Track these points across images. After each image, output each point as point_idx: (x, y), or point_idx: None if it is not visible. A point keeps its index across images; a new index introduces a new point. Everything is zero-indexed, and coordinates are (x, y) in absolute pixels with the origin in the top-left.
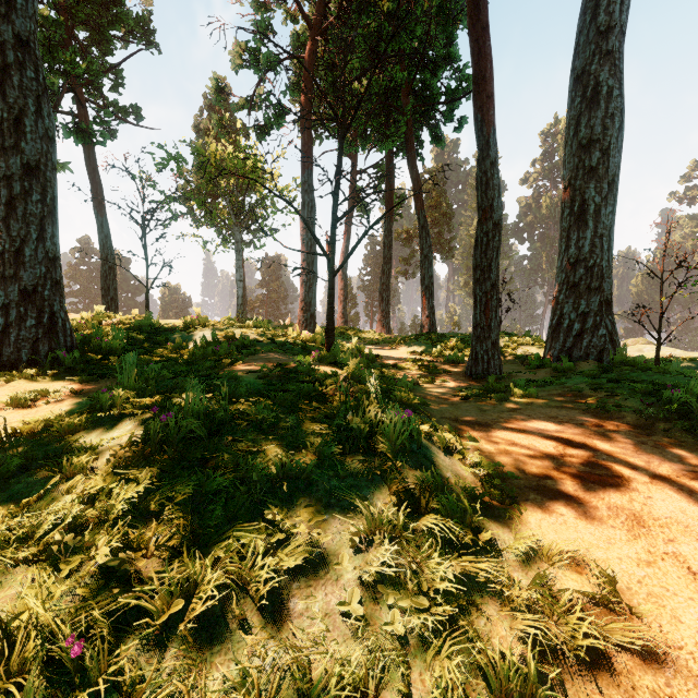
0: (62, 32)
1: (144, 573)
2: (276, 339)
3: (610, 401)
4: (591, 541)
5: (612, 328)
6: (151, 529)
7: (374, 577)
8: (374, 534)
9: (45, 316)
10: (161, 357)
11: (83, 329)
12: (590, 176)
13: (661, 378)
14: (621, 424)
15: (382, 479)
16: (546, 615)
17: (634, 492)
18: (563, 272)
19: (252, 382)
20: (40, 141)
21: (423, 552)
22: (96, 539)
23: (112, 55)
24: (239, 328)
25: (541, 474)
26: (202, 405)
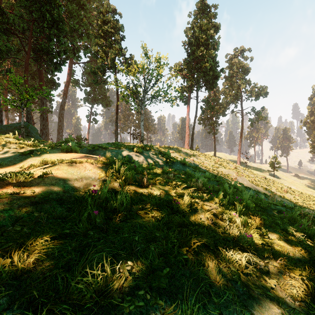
0: None
1: None
2: None
3: None
4: None
5: None
6: None
7: None
8: None
9: None
10: None
11: None
12: (60, 129)
13: None
14: None
15: None
16: None
17: None
18: (57, 139)
19: None
20: None
21: None
22: None
23: None
24: None
25: None
26: None
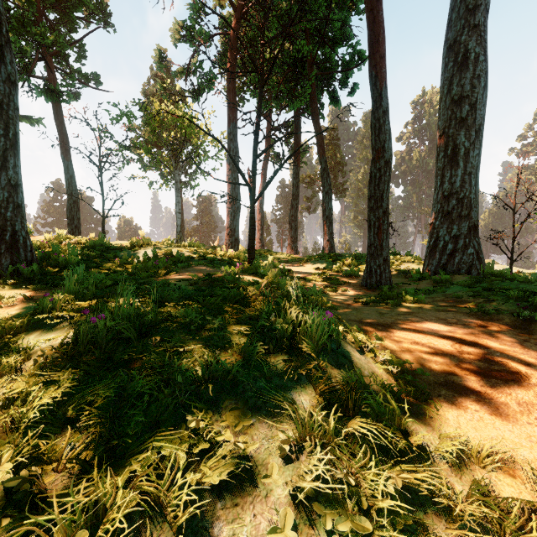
0: (34, 10)
1: (51, 491)
2: (207, 256)
3: (488, 306)
4: (513, 439)
5: (478, 248)
6: (66, 437)
7: (307, 493)
8: (304, 441)
9: (7, 234)
10: (110, 270)
11: (45, 248)
12: (461, 125)
13: (527, 287)
14: (502, 325)
15: (307, 379)
16: (496, 533)
17: (536, 387)
18: (438, 203)
19: (183, 288)
20: (3, 84)
21: (358, 461)
22: (6, 449)
23: (76, 32)
24: (176, 247)
25: (446, 371)
26: (132, 307)
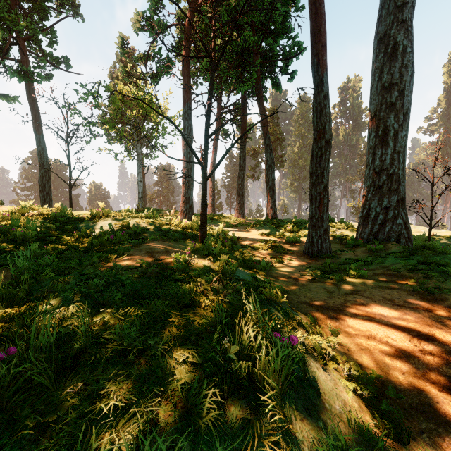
0: None
1: None
2: (162, 227)
3: (428, 283)
4: None
5: (406, 218)
6: None
7: None
8: None
9: None
10: (67, 244)
11: (7, 220)
12: (390, 109)
13: None
14: (448, 307)
15: None
16: None
17: None
18: (370, 177)
19: (130, 280)
20: None
21: None
22: None
23: (48, 20)
24: (134, 218)
25: (417, 384)
26: (51, 336)
